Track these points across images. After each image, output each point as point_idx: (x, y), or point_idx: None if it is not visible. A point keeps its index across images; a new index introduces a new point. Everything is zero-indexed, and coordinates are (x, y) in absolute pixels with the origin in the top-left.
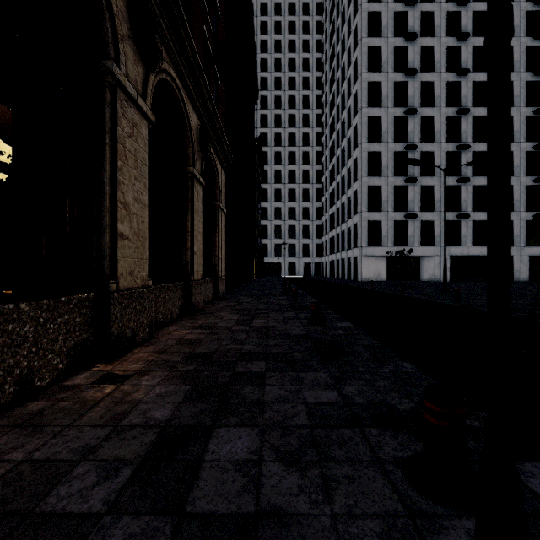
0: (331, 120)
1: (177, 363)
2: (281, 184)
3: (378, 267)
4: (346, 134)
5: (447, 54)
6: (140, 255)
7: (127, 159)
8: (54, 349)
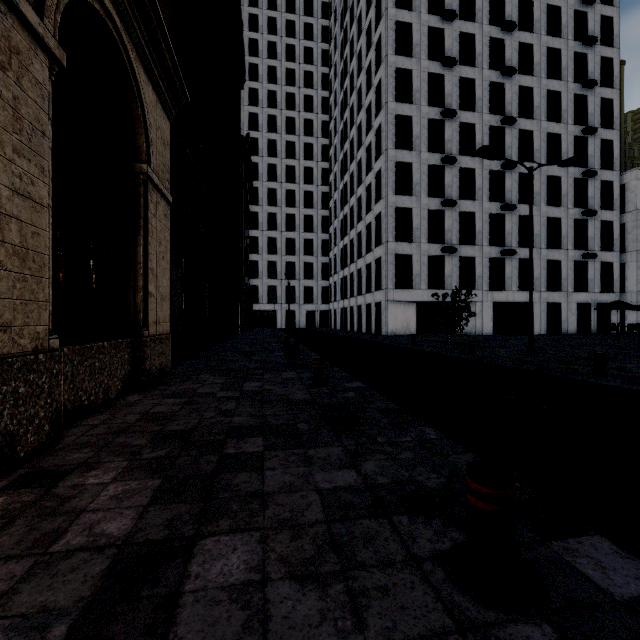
0: (342, 125)
1: None
2: (276, 207)
3: (407, 316)
4: (364, 141)
5: (490, 47)
6: None
7: None
8: None
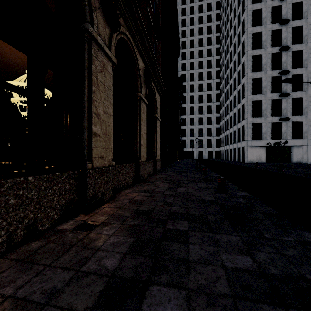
0: (226, 61)
1: (127, 217)
2: (194, 104)
3: (259, 153)
4: (236, 69)
5: None
6: (107, 146)
7: (99, 86)
8: (51, 206)
